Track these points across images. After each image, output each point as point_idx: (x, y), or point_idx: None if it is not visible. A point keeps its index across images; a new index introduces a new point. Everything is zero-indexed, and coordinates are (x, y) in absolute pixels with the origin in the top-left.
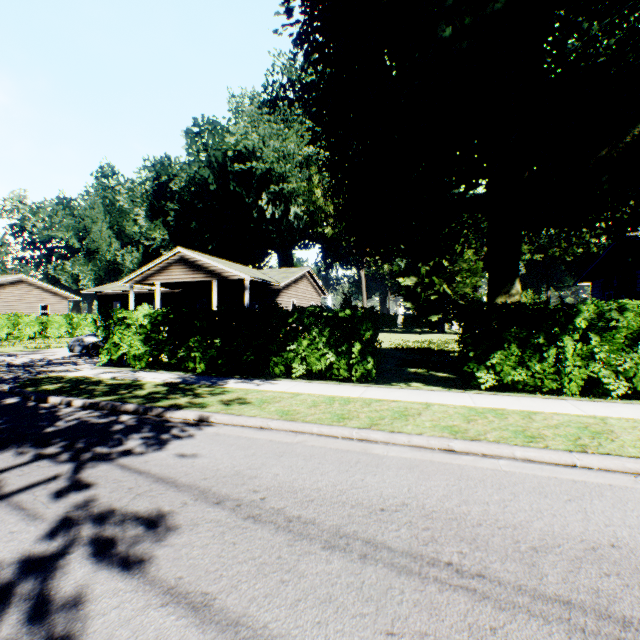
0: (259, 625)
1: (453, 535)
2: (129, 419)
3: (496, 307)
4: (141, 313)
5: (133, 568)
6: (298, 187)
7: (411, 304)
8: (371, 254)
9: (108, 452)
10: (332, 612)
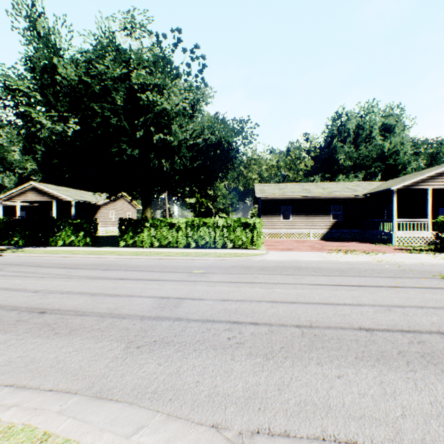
0: None
1: (31, 263)
2: None
3: (126, 219)
4: None
5: None
6: None
7: (194, 213)
8: (116, 194)
9: None
10: None
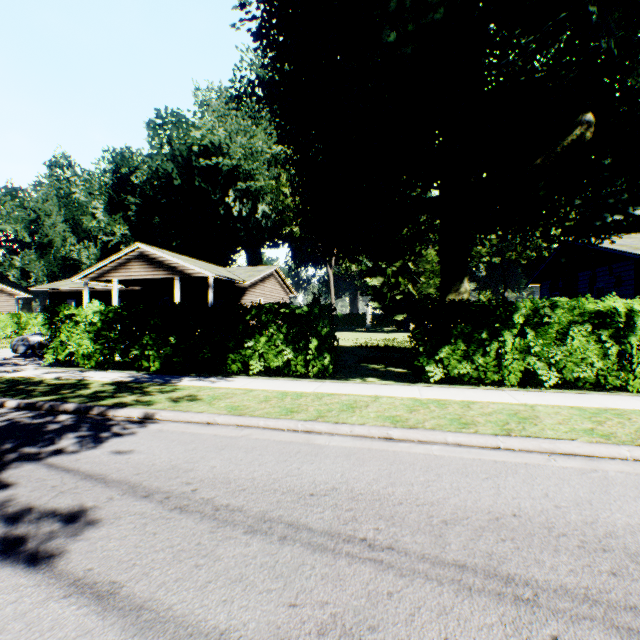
0: (164, 608)
1: (374, 514)
2: (67, 419)
3: (444, 304)
4: (91, 310)
5: (40, 563)
6: (266, 185)
7: (378, 304)
8: (333, 253)
9: (37, 452)
10: (240, 590)
